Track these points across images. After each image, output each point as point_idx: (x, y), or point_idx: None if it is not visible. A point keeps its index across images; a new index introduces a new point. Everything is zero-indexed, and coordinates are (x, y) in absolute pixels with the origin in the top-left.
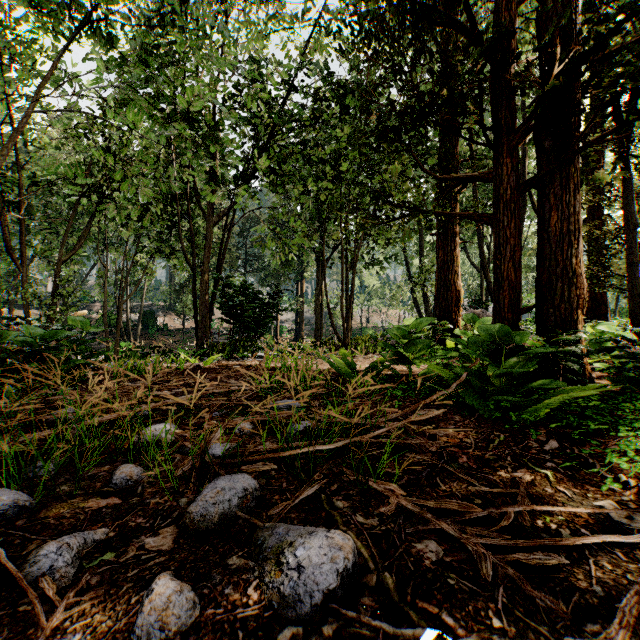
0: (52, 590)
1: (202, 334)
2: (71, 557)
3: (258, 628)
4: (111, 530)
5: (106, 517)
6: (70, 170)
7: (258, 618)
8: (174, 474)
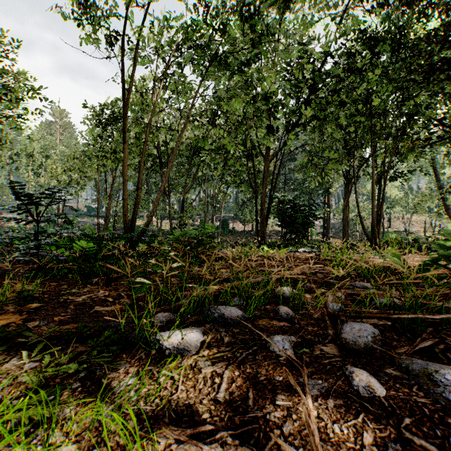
0: (294, 357)
1: (261, 235)
2: (289, 345)
3: (436, 411)
4: (296, 338)
5: (288, 331)
6: (202, 142)
7: (433, 406)
8: (313, 316)
